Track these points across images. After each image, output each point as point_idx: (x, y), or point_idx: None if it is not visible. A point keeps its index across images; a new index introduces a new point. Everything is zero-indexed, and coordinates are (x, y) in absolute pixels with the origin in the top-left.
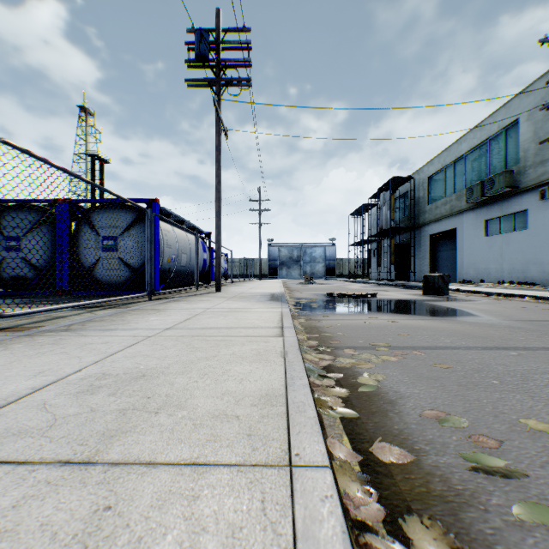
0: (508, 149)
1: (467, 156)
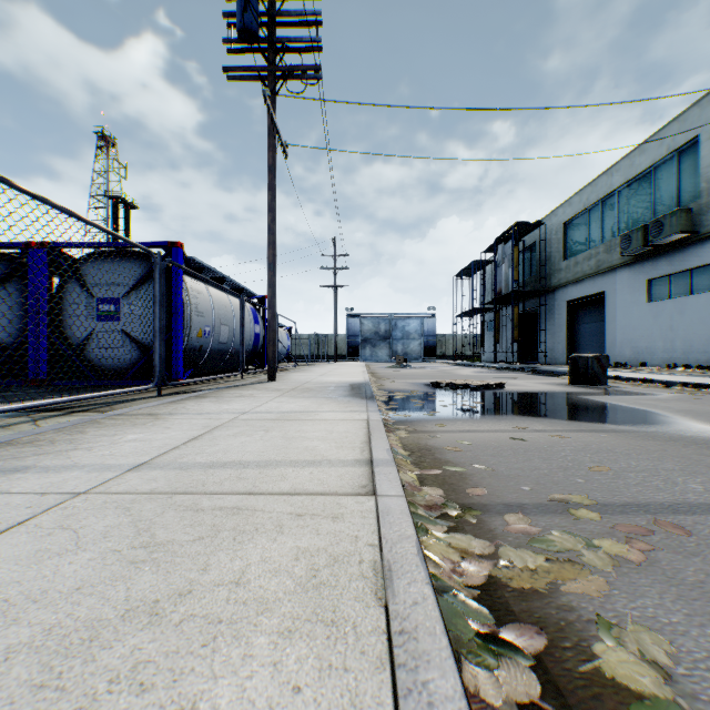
0: (682, 180)
1: (620, 192)
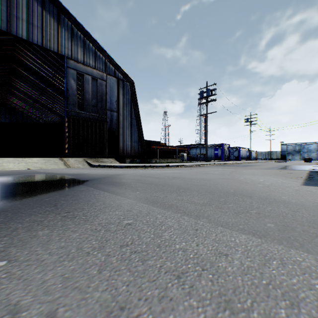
0: None
1: None
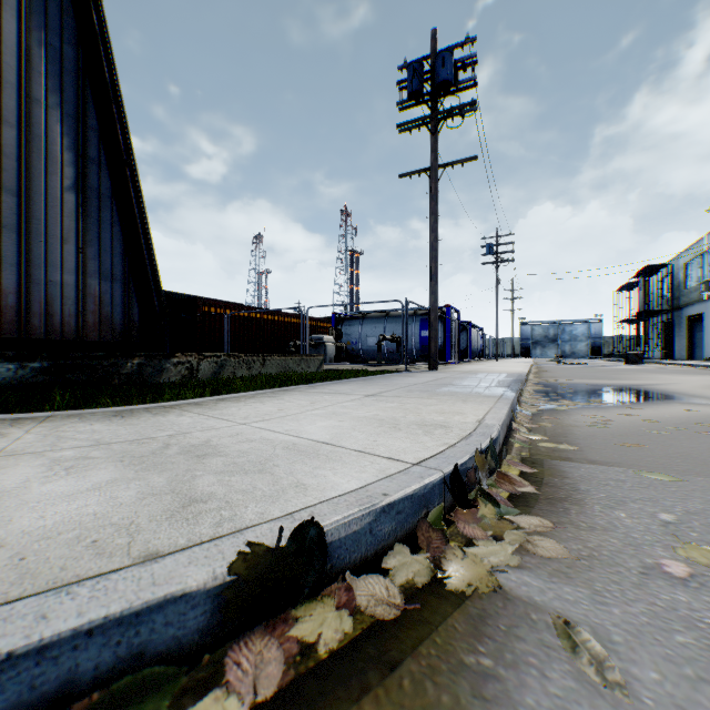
0: None
1: (708, 252)
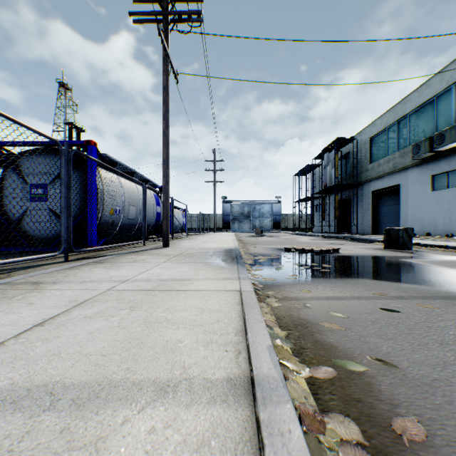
0: None
1: (411, 115)
